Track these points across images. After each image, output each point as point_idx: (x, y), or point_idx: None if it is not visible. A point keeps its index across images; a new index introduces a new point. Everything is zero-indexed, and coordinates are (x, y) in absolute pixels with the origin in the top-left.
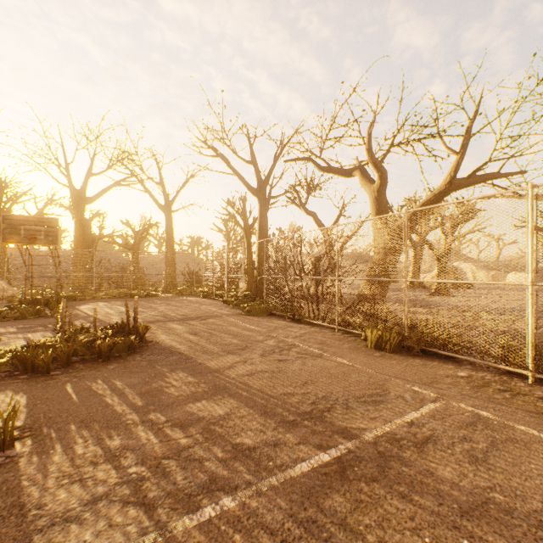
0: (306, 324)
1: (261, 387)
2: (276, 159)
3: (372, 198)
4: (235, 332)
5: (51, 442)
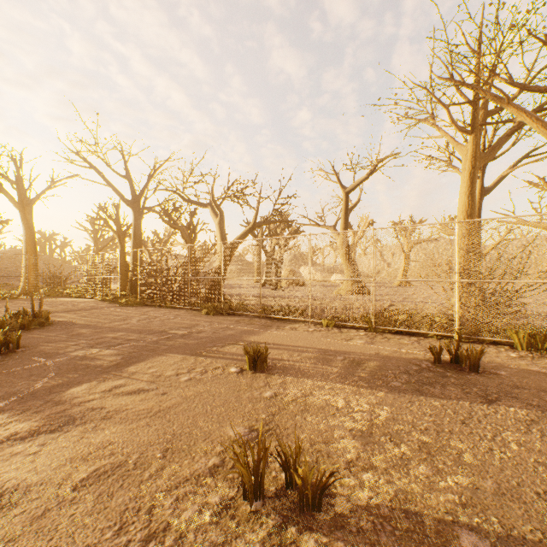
0: (171, 308)
1: (139, 329)
2: (150, 178)
3: (216, 227)
4: (117, 314)
5: (39, 346)
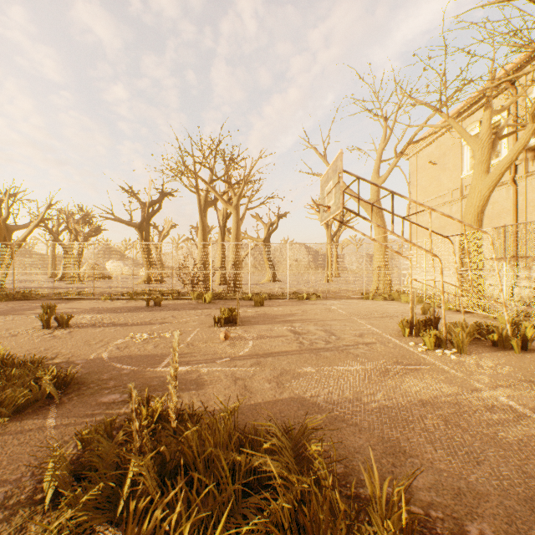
0: None
1: None
2: None
3: (4, 225)
4: None
5: None
